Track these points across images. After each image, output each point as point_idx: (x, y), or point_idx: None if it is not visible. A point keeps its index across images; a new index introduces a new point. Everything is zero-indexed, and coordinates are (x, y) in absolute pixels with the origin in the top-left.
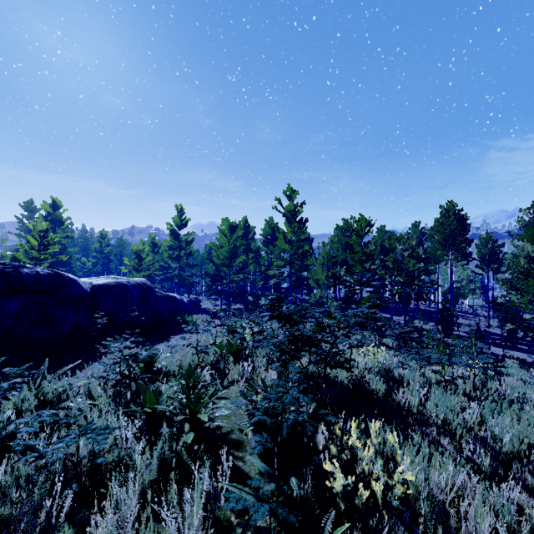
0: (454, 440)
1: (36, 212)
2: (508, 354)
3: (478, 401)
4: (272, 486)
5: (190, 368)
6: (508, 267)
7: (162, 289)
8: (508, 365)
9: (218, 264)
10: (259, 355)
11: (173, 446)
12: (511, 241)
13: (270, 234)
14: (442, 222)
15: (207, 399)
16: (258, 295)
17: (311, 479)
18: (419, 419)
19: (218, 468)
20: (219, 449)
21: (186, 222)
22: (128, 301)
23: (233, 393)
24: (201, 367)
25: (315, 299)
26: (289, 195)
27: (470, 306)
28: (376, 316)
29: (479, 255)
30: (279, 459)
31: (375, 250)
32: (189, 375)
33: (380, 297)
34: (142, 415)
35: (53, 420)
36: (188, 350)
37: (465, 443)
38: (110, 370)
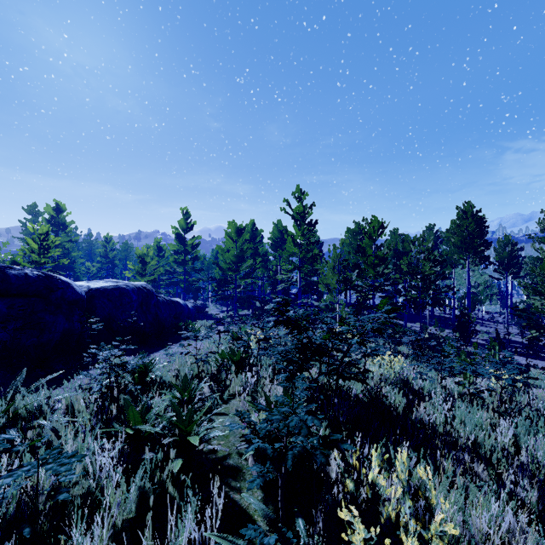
0: (490, 466)
1: (39, 216)
2: (531, 363)
3: (509, 418)
4: (272, 540)
5: (186, 379)
6: (532, 270)
7: (168, 295)
8: (534, 375)
9: (224, 269)
10: (265, 364)
11: (155, 477)
12: (532, 244)
13: (279, 238)
14: (459, 224)
15: (204, 415)
16: (265, 301)
17: (323, 525)
18: (448, 441)
19: (210, 503)
20: (212, 478)
21: (192, 225)
22: (127, 306)
23: (233, 408)
24: (199, 378)
25: (326, 303)
26: (298, 197)
27: (487, 313)
28: (396, 322)
29: (497, 259)
30: (283, 493)
31: (388, 253)
32: (185, 387)
33: (394, 302)
34: (123, 437)
35: (21, 441)
36: (187, 359)
37: (506, 473)
38: (95, 382)
